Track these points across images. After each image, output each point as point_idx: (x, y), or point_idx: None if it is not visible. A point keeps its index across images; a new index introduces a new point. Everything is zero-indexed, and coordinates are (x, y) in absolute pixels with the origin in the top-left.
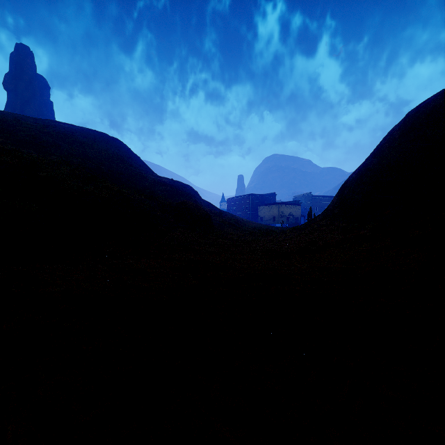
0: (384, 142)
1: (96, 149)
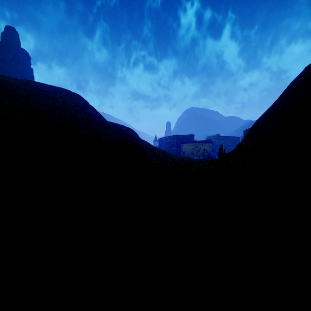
0: (288, 89)
1: (60, 100)
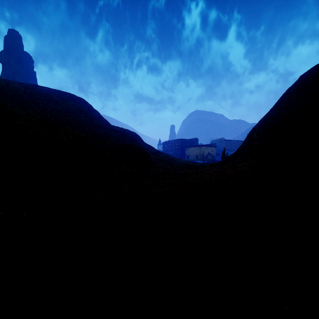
0: (283, 97)
1: (65, 105)
